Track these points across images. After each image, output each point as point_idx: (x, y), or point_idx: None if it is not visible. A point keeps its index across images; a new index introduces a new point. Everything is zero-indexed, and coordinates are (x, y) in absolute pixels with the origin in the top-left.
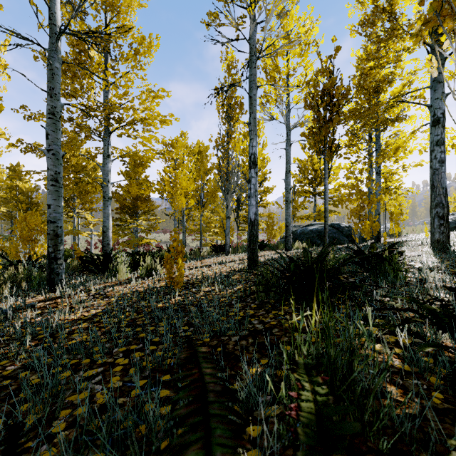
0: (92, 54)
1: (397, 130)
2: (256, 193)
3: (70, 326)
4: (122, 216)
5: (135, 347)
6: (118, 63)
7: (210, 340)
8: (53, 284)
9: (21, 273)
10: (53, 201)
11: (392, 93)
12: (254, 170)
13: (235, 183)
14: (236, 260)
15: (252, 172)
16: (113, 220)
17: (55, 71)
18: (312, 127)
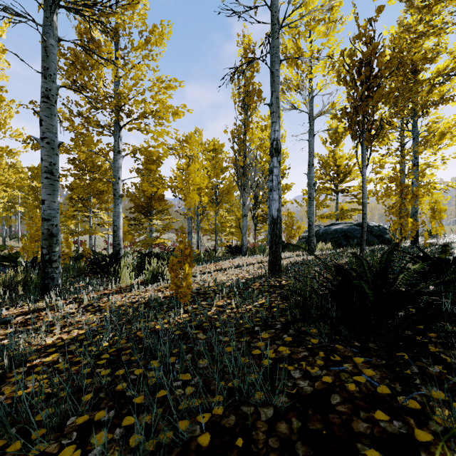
0: (95, 35)
1: (436, 117)
2: (278, 186)
3: (35, 358)
4: (137, 216)
5: (102, 415)
6: (128, 52)
7: (224, 411)
8: (47, 290)
9: (17, 276)
10: (47, 197)
11: (436, 70)
12: (276, 159)
13: (252, 178)
14: (255, 263)
15: (274, 161)
16: (128, 220)
17: (49, 49)
18: (345, 107)
